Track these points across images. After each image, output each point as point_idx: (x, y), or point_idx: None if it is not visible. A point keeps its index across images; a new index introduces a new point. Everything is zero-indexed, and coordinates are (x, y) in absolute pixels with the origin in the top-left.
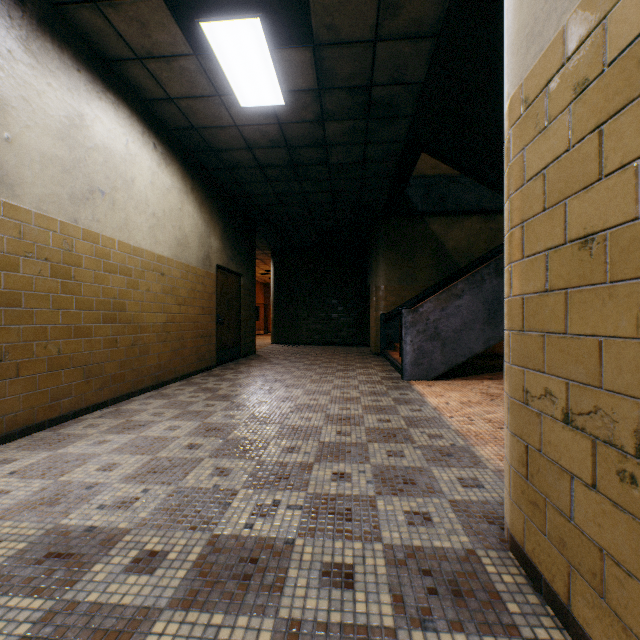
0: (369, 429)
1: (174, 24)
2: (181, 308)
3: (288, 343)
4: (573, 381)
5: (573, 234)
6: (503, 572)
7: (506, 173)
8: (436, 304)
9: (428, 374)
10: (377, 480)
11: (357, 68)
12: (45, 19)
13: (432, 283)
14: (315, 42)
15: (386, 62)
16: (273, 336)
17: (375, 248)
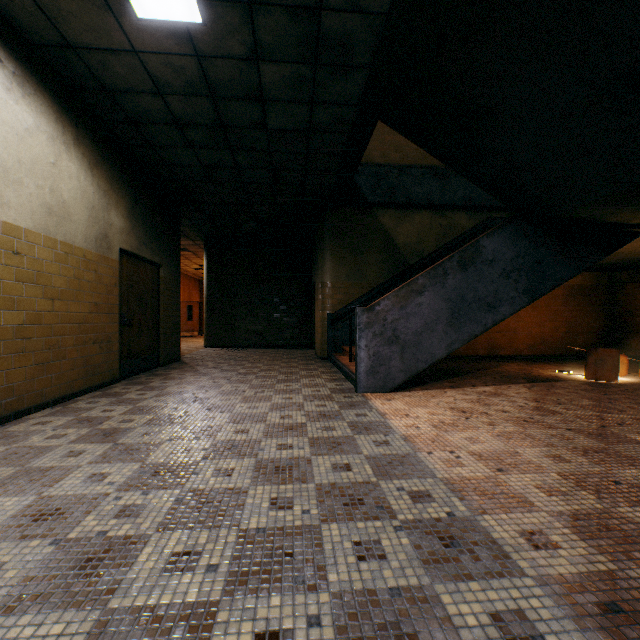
0: (321, 489)
1: None
2: (55, 304)
3: (224, 346)
4: None
5: None
6: None
7: None
8: (395, 302)
9: (386, 385)
10: None
11: None
12: None
13: (382, 280)
14: None
15: None
16: (206, 338)
17: (321, 240)
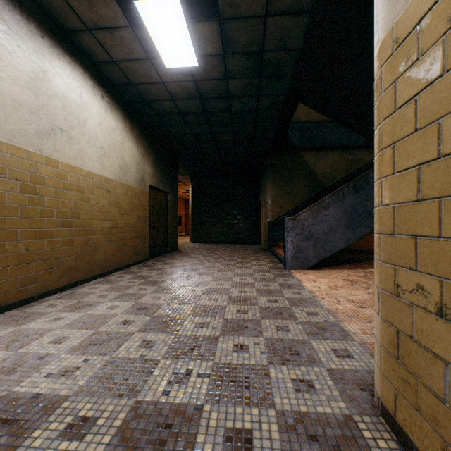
0: (261, 308)
1: (114, 2)
2: (122, 217)
3: (202, 242)
4: (448, 279)
5: (448, 149)
6: (377, 437)
7: (376, 105)
8: (310, 214)
9: (304, 265)
10: (269, 351)
11: (252, 37)
12: None
13: (305, 199)
14: (221, 17)
15: (274, 33)
16: (191, 237)
17: (264, 173)
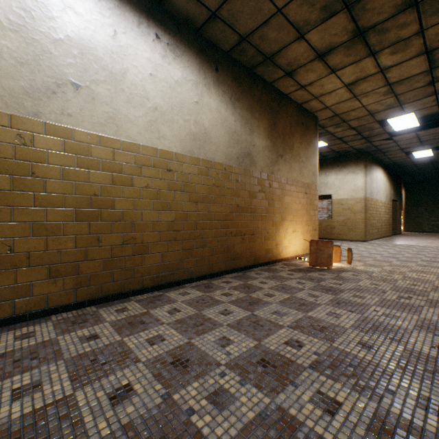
0: None
1: (403, 154)
2: (386, 215)
3: (414, 231)
4: None
5: None
6: None
7: None
8: None
9: None
10: None
11: None
12: (374, 161)
13: None
14: None
15: None
16: (404, 227)
17: None
